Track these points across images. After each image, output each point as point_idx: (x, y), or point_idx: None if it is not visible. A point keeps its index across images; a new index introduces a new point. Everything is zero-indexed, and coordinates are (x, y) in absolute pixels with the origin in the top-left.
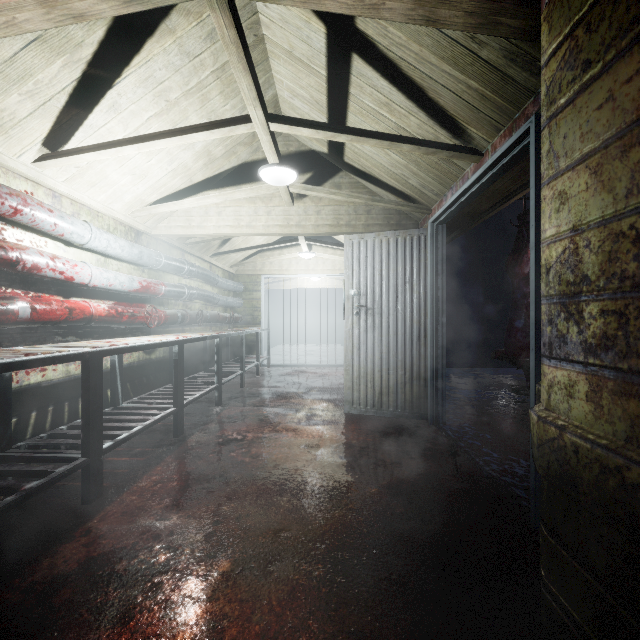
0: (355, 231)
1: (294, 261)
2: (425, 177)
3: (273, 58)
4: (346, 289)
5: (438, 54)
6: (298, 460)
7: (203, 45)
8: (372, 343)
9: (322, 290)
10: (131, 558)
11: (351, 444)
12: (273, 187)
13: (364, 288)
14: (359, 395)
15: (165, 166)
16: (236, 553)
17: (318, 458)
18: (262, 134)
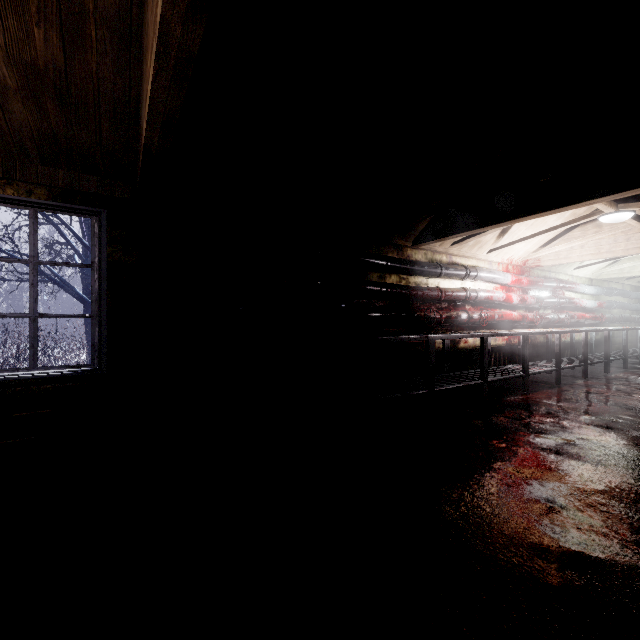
0: None
1: None
2: None
3: None
4: None
5: None
6: None
7: None
8: None
9: None
10: (634, 379)
11: None
12: None
13: None
14: None
15: None
16: None
17: None
18: None
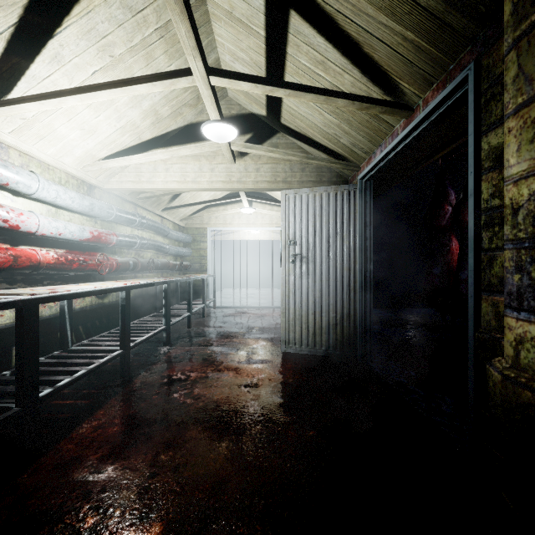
0: (291, 187)
1: (237, 216)
2: (356, 136)
3: (215, 20)
4: (283, 239)
5: (375, 4)
6: (238, 401)
7: (145, 0)
8: (306, 288)
9: (261, 242)
10: (55, 523)
11: (288, 383)
12: (216, 145)
13: (299, 238)
14: (294, 335)
15: (113, 123)
16: (170, 513)
17: (257, 398)
18: (203, 88)
